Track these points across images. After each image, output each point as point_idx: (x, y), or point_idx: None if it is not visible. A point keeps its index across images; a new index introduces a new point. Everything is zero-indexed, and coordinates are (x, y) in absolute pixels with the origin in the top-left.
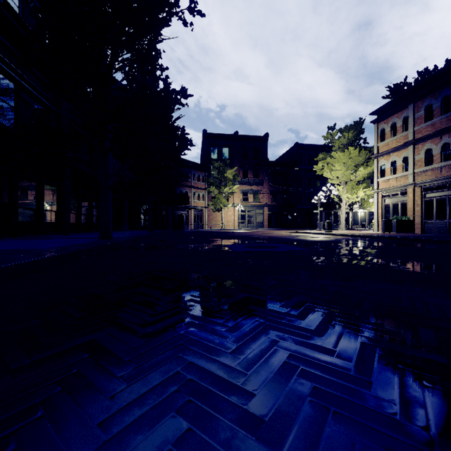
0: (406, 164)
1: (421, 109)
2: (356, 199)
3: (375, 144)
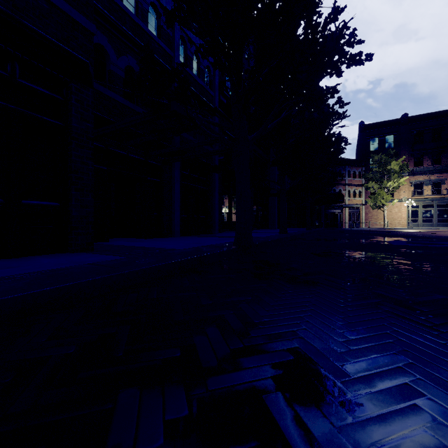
0: None
1: None
2: None
3: None
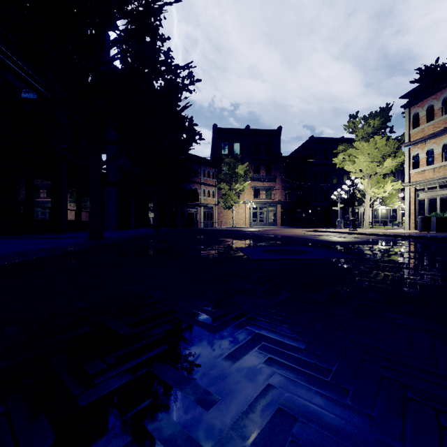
0: (446, 152)
1: None
2: (383, 193)
3: (407, 131)
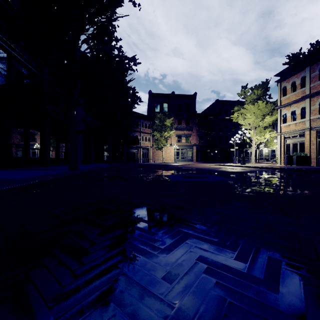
0: (303, 113)
1: (316, 70)
2: (263, 140)
3: (279, 98)
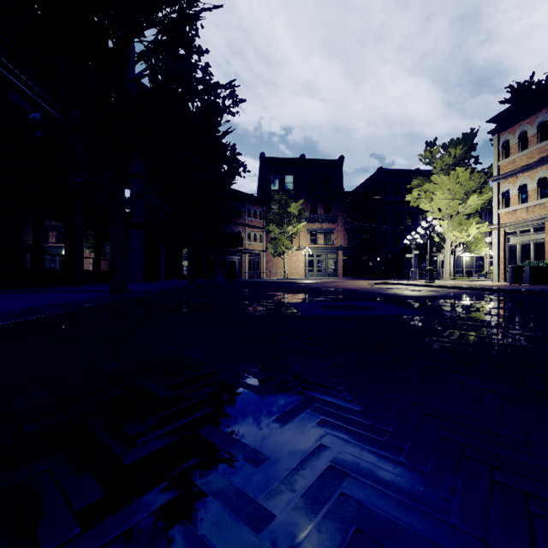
0: (542, 188)
1: None
2: (466, 238)
3: (495, 163)
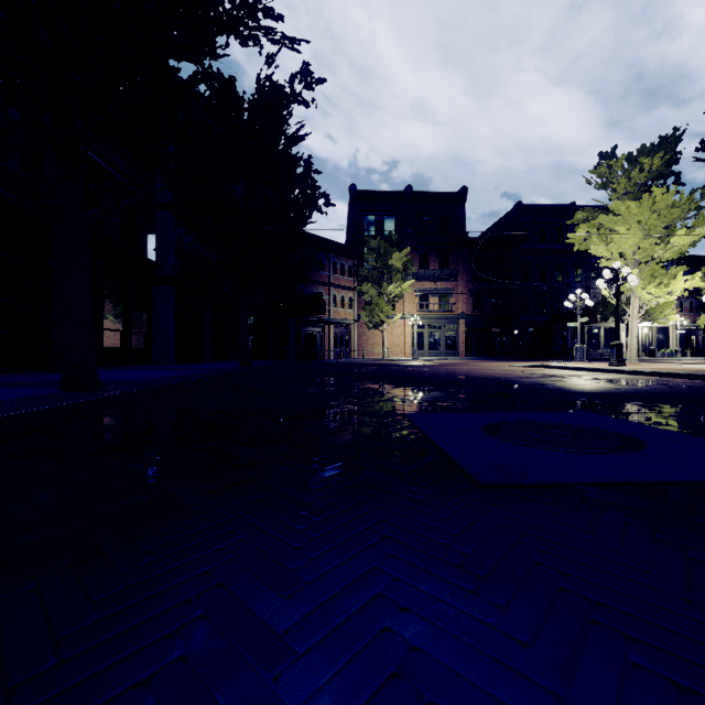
0: None
1: None
2: (668, 296)
3: None
